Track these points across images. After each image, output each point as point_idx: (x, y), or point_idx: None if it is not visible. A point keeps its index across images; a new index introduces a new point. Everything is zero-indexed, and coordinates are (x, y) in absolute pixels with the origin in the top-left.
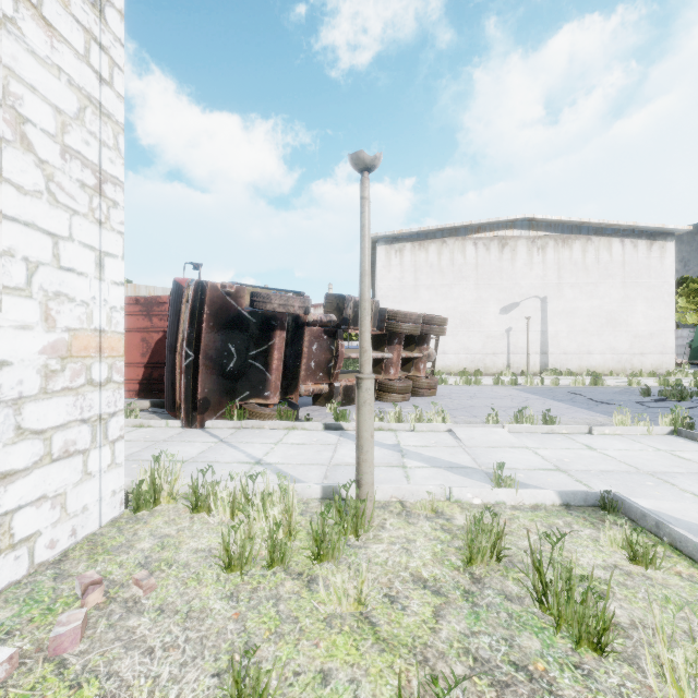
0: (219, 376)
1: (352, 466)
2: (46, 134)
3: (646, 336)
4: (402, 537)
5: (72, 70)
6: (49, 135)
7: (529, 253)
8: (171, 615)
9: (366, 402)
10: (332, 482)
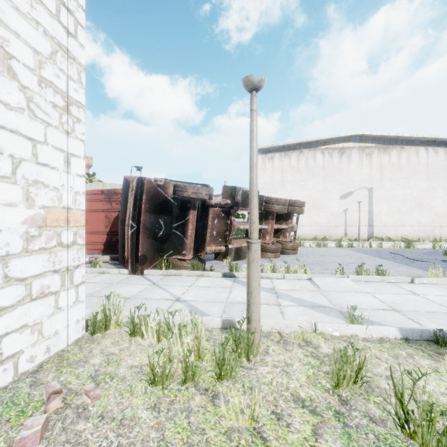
0: (153, 240)
1: (242, 303)
2: (27, 68)
3: (444, 214)
4: (282, 361)
5: (47, 24)
6: (29, 69)
7: (360, 158)
8: (109, 422)
9: (255, 260)
10: (228, 315)
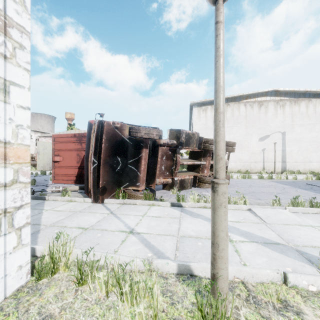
0: (112, 174)
1: (194, 238)
2: None
3: None
4: None
5: None
6: None
7: (275, 109)
8: None
9: (222, 205)
10: (182, 254)
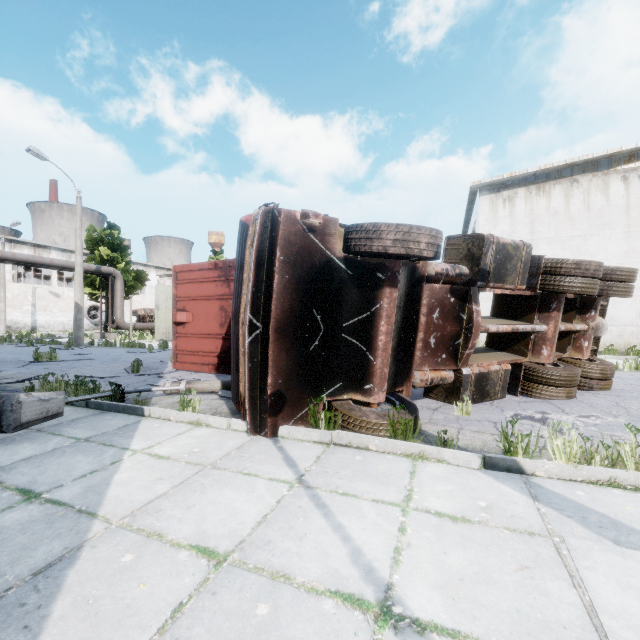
0: (298, 359)
1: None
2: None
3: None
4: None
5: None
6: None
7: None
8: None
9: None
10: None
